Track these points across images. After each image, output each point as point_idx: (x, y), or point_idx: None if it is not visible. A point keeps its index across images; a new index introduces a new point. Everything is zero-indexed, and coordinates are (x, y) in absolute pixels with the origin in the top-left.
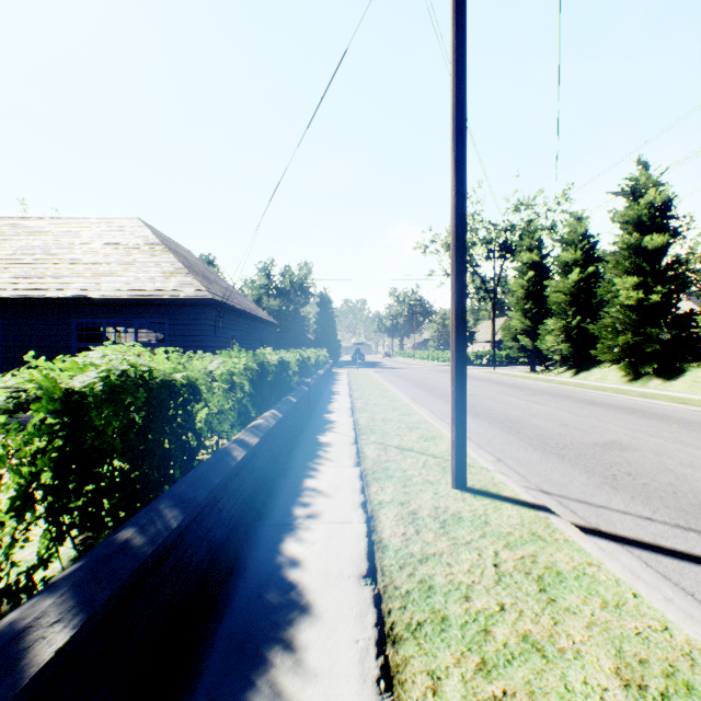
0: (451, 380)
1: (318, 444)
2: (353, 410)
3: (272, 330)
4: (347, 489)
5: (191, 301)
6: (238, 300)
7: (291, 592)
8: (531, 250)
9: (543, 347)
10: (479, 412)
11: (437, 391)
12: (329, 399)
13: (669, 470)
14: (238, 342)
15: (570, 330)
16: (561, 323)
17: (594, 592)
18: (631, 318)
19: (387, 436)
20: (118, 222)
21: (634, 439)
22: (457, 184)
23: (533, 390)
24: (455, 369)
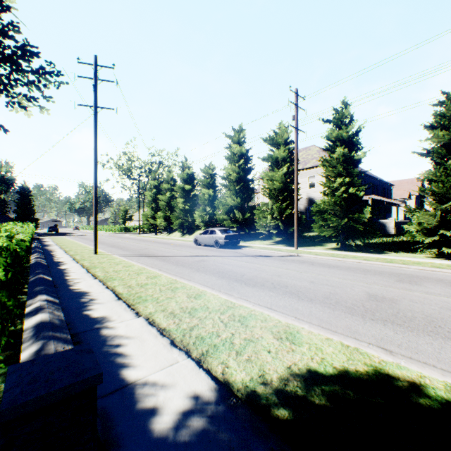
0: (94, 231)
1: (52, 254)
2: (62, 248)
3: None
4: (67, 257)
5: None
6: None
7: (60, 262)
8: (155, 179)
9: (158, 224)
10: (115, 246)
11: (103, 242)
12: (47, 246)
13: (149, 250)
14: None
15: (167, 217)
16: (163, 214)
17: (111, 257)
18: (182, 213)
19: (78, 251)
20: None
21: (153, 248)
22: (95, 189)
23: (145, 240)
24: (95, 229)
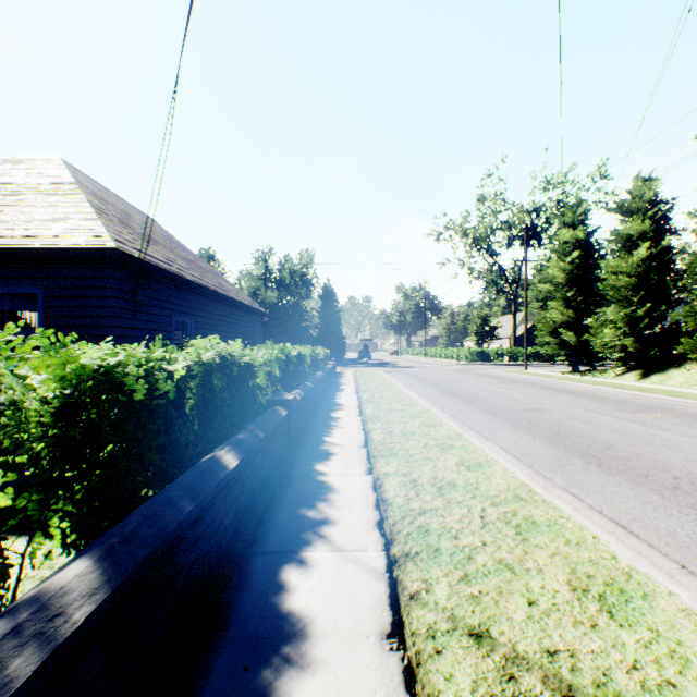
0: None
1: (273, 637)
2: (368, 449)
3: (257, 319)
4: None
5: (73, 253)
6: (199, 274)
7: None
8: (574, 226)
9: (595, 343)
10: (593, 453)
11: (482, 403)
12: (327, 420)
13: None
14: (191, 332)
15: (635, 320)
16: (623, 312)
17: None
18: None
19: (477, 575)
20: (30, 163)
21: None
22: None
23: (617, 401)
24: None
